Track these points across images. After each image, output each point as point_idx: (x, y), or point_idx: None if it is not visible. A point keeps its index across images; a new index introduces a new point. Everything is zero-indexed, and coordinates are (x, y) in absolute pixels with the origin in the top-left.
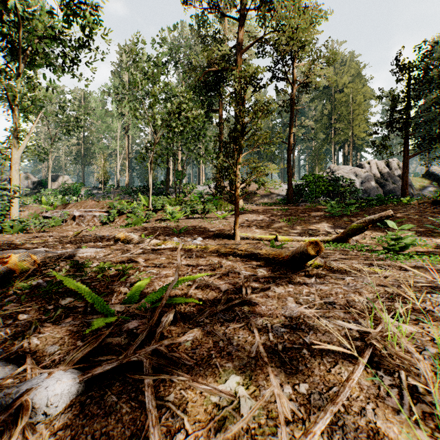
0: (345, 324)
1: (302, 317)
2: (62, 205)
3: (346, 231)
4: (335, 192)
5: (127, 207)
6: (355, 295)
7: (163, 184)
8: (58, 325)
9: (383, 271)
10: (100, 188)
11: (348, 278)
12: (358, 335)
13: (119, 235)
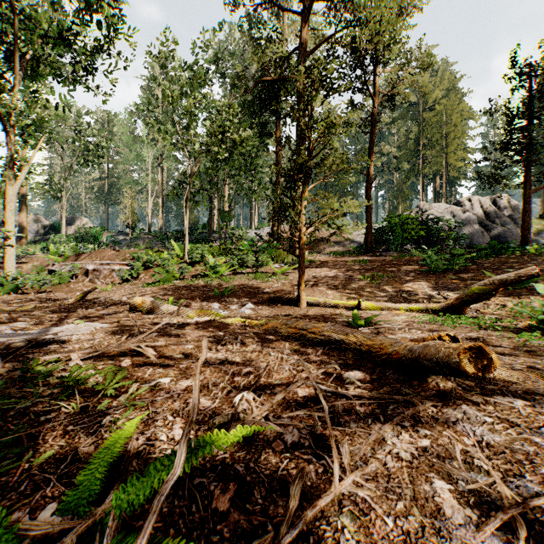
0: None
1: None
2: (74, 256)
3: (463, 296)
4: (426, 238)
5: (156, 259)
6: None
7: (205, 228)
8: None
9: None
10: (127, 233)
11: (518, 402)
12: None
13: (137, 300)
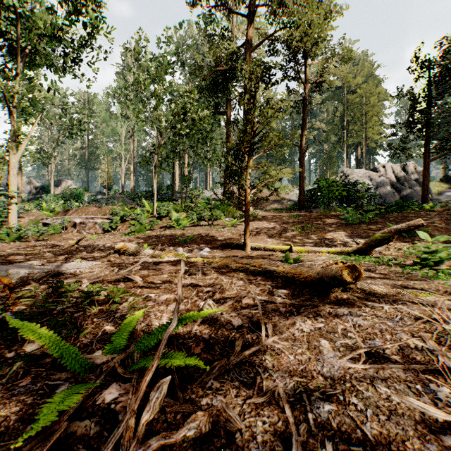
0: (426, 408)
1: (348, 378)
2: (63, 212)
3: (369, 242)
4: (348, 197)
5: (130, 214)
6: (406, 335)
7: (169, 189)
8: (9, 391)
9: (426, 295)
10: (104, 193)
11: (387, 306)
12: (440, 418)
13: (120, 245)
